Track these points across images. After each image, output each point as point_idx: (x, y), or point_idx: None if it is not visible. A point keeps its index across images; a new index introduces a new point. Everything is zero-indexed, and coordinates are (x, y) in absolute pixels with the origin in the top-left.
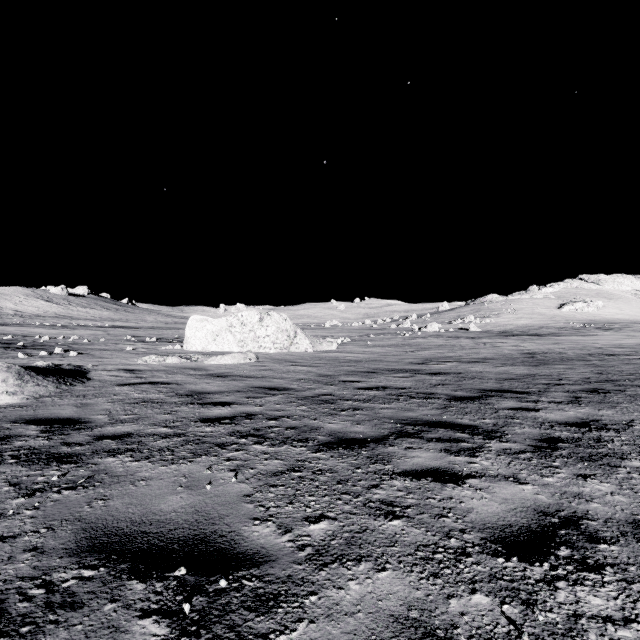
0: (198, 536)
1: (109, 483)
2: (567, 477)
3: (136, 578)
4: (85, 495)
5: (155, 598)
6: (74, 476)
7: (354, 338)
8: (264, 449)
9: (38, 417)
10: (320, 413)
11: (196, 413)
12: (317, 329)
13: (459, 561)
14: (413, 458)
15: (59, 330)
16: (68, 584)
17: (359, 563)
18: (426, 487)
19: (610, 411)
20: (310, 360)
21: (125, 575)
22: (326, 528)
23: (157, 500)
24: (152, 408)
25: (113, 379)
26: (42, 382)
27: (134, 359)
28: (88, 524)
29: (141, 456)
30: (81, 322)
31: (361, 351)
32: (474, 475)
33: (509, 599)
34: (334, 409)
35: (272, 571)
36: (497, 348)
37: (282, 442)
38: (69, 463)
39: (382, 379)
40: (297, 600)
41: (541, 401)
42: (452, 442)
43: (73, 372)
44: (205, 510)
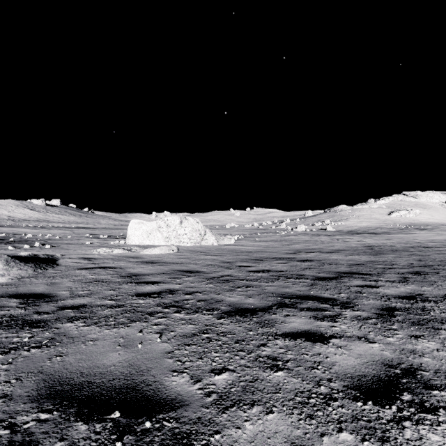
0: (130, 385)
1: (66, 343)
2: (403, 337)
3: (81, 420)
4: (47, 352)
5: (95, 437)
6: (41, 337)
7: (246, 235)
8: (182, 316)
9: (19, 293)
10: (222, 289)
11: (133, 289)
12: (220, 229)
13: (328, 405)
14: (290, 323)
15: (39, 230)
16: (28, 425)
17: (252, 407)
18: (301, 345)
19: (429, 288)
20: (215, 251)
21: (73, 418)
22: (227, 378)
23: (101, 356)
24: (102, 286)
25: (75, 265)
26: (23, 267)
27: (91, 250)
28: (48, 376)
29: (91, 322)
30: (55, 224)
31: (251, 245)
32: (335, 336)
33: (368, 436)
34: (232, 286)
35: (186, 414)
36: (346, 242)
37: (195, 311)
38: (38, 327)
39: (266, 264)
40: (205, 438)
41: (380, 280)
42: (318, 311)
43: (47, 260)
44: (136, 364)
